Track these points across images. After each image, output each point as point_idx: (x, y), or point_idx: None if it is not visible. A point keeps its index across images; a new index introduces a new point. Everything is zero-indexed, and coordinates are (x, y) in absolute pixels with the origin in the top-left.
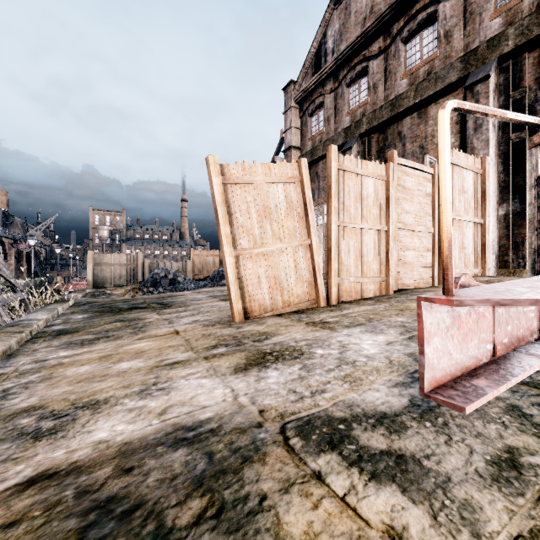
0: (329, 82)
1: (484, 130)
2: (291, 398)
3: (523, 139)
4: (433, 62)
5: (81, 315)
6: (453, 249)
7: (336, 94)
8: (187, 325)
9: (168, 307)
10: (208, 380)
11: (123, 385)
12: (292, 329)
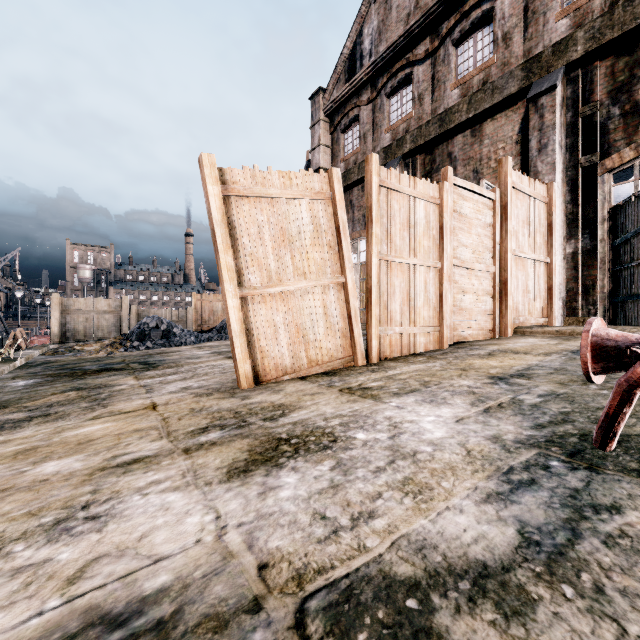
0: (366, 91)
1: (550, 151)
2: (317, 533)
3: (594, 163)
4: (489, 69)
5: (24, 382)
6: (516, 293)
7: (374, 106)
8: (172, 394)
9: (153, 368)
10: (180, 496)
11: (29, 509)
12: (320, 399)
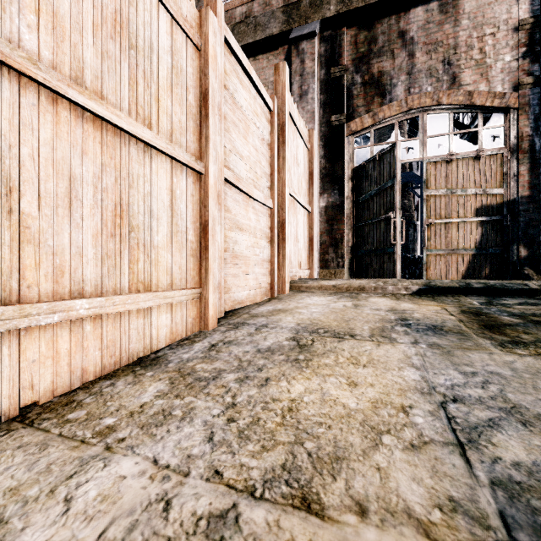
0: None
1: (310, 99)
2: None
3: (342, 123)
4: (252, 4)
5: None
6: (290, 240)
7: None
8: None
9: None
10: None
11: None
12: None
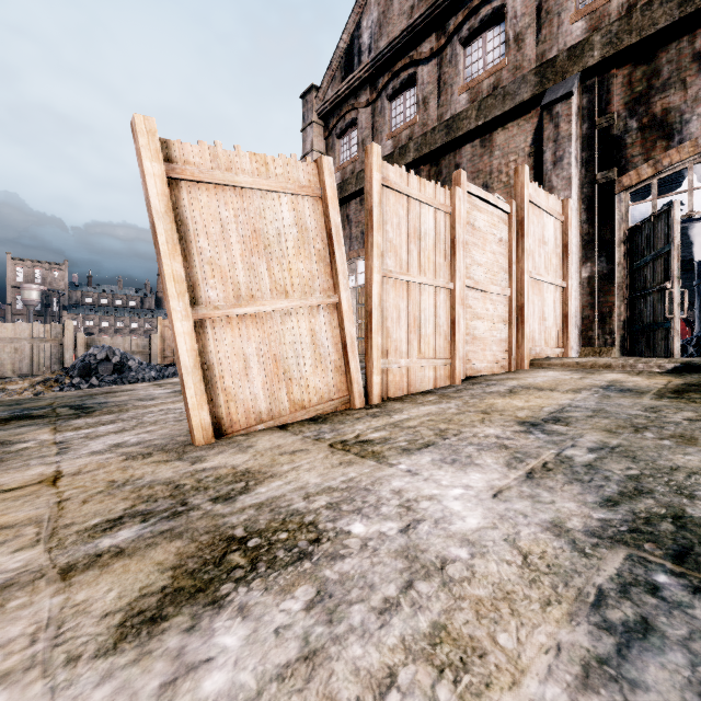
0: (364, 91)
1: (566, 164)
2: None
3: (611, 180)
4: (500, 73)
5: None
6: (532, 320)
7: (373, 109)
8: (93, 456)
9: (85, 414)
10: None
11: None
12: (302, 461)
